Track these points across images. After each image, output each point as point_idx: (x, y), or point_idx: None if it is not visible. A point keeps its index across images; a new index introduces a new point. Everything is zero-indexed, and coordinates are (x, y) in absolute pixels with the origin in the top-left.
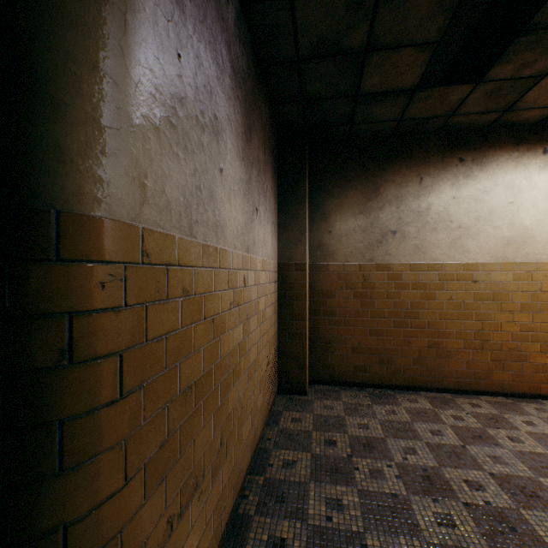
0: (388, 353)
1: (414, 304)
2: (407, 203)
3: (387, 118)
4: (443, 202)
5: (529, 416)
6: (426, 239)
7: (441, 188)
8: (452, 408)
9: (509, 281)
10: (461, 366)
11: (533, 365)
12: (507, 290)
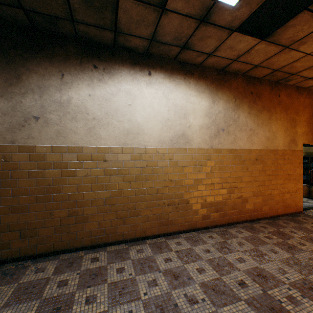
0: (31, 226)
1: (57, 181)
2: (50, 93)
3: (5, 0)
4: (81, 97)
5: (127, 261)
6: (67, 126)
7: (80, 86)
8: (71, 269)
9: (129, 160)
10: (96, 227)
11: (143, 217)
12: (127, 167)
